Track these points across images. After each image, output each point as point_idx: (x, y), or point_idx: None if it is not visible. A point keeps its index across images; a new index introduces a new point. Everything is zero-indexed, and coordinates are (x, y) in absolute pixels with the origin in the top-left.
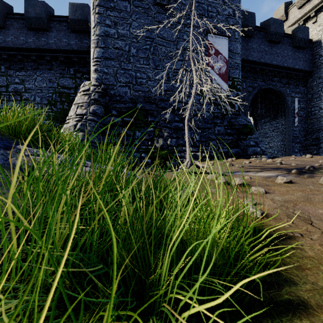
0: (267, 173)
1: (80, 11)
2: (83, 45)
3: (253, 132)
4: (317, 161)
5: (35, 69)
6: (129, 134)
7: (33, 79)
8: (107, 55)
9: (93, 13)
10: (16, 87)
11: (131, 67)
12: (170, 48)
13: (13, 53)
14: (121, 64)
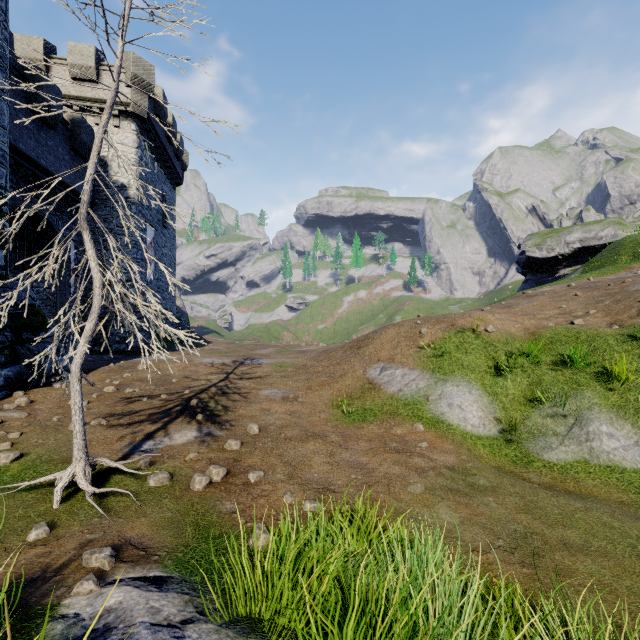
0: (185, 432)
1: None
2: None
3: (47, 323)
4: (167, 378)
5: None
6: None
7: None
8: None
9: None
10: None
11: None
12: None
13: None
14: None
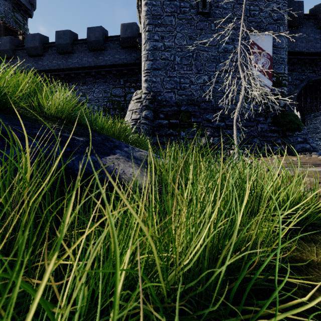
0: (319, 169)
1: (129, 30)
2: (131, 58)
3: (301, 128)
4: None
5: (93, 83)
6: (175, 134)
7: (92, 91)
8: (155, 66)
9: (144, 32)
10: (80, 99)
11: (176, 74)
12: (212, 52)
13: (78, 72)
14: (167, 73)
